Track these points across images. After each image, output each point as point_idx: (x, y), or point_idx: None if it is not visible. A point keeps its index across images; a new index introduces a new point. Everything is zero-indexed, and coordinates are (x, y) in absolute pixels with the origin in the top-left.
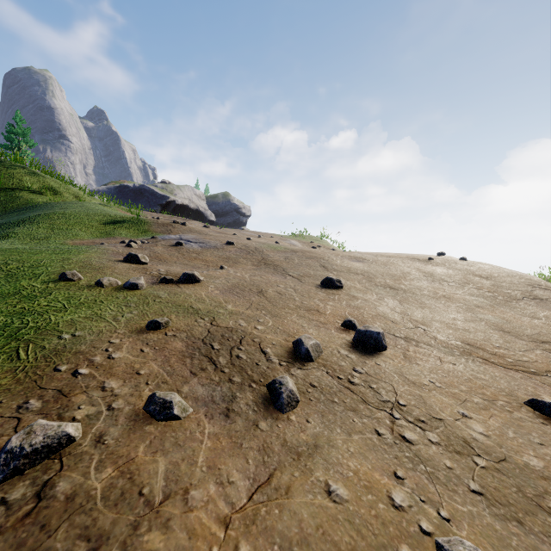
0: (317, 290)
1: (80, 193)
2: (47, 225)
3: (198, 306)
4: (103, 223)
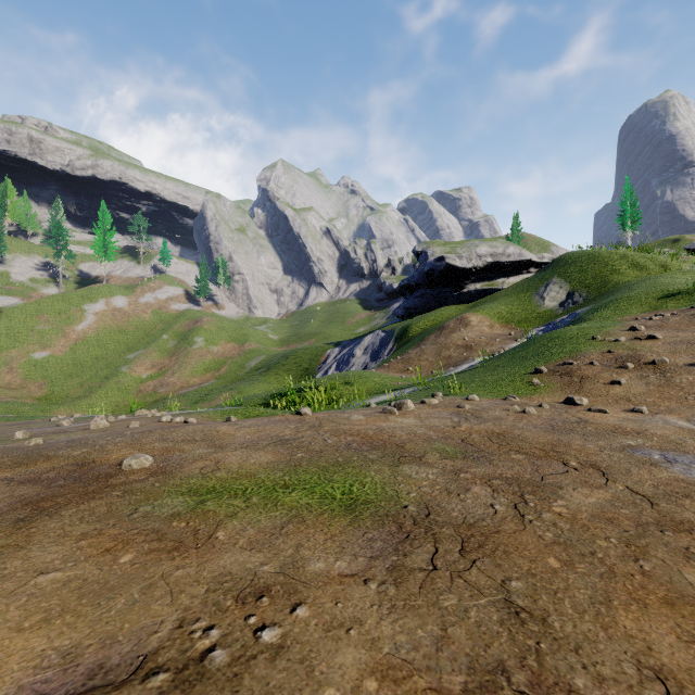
0: None
1: (667, 261)
2: (613, 308)
3: (637, 348)
4: (657, 299)
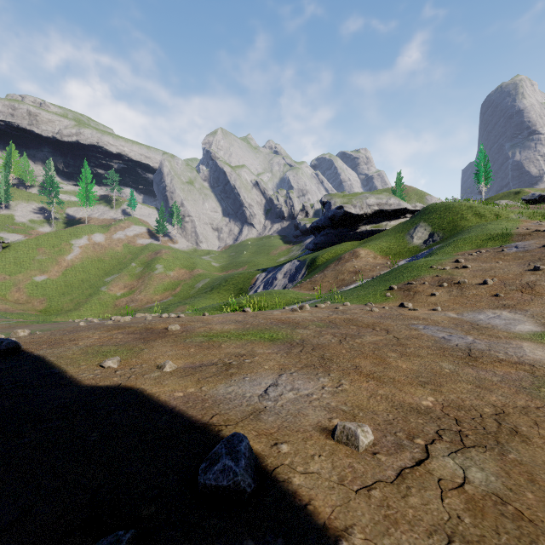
0: (519, 271)
1: (500, 211)
2: (453, 246)
3: (454, 274)
4: (482, 240)
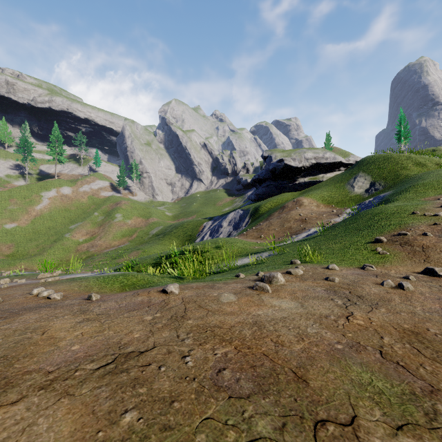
0: None
1: (440, 160)
2: (413, 192)
3: None
4: None
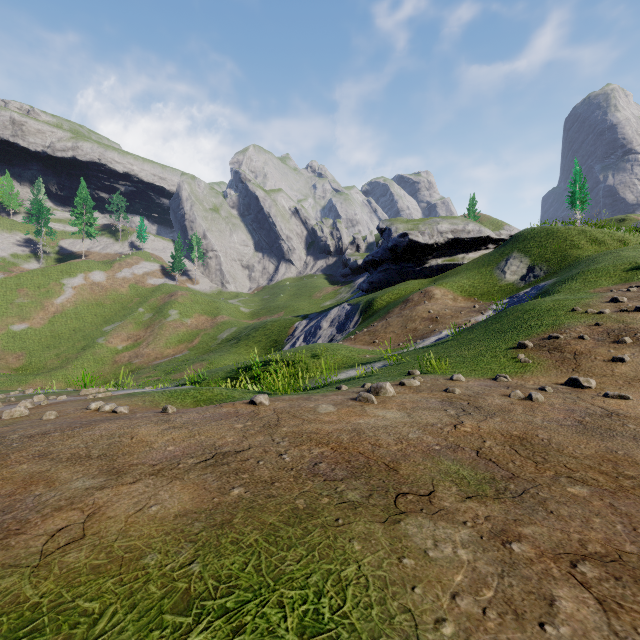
0: None
1: (625, 236)
2: (581, 280)
3: (627, 320)
4: (626, 271)
